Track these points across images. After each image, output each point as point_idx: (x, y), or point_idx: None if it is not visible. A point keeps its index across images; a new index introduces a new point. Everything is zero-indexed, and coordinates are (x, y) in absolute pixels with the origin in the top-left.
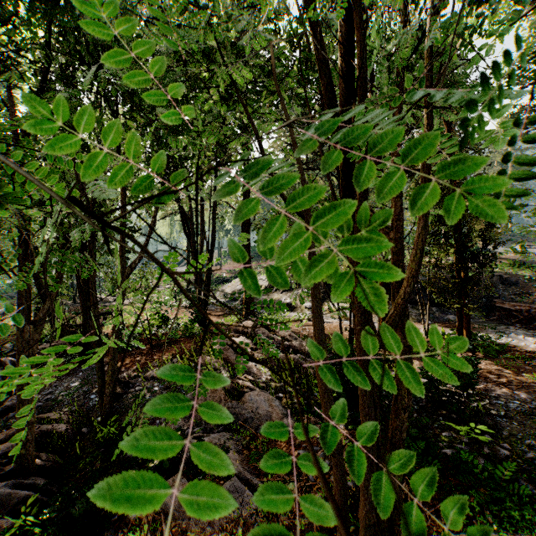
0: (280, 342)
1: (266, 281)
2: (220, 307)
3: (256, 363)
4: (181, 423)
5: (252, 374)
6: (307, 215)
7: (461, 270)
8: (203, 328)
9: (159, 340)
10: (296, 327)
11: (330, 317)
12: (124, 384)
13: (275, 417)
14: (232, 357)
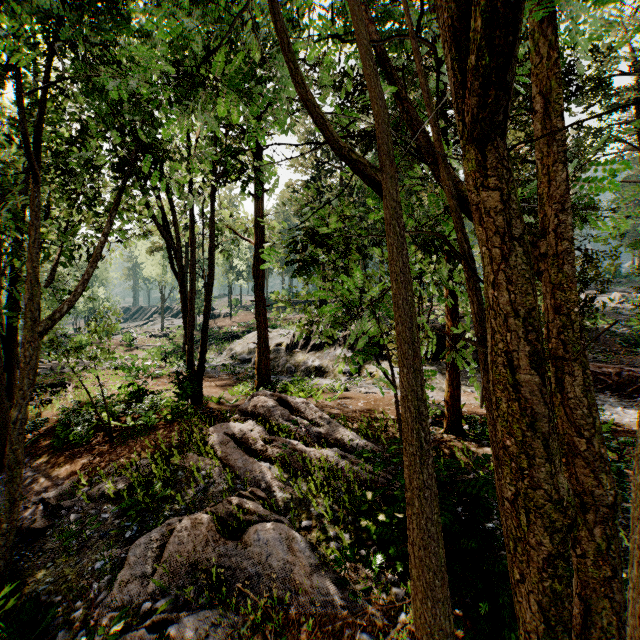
0: (307, 427)
1: (288, 337)
2: (226, 373)
3: (271, 464)
4: (134, 589)
5: (263, 484)
6: (378, 185)
7: None
8: (197, 406)
9: (126, 427)
10: (329, 400)
11: (372, 385)
12: (51, 511)
13: (299, 573)
14: (233, 455)
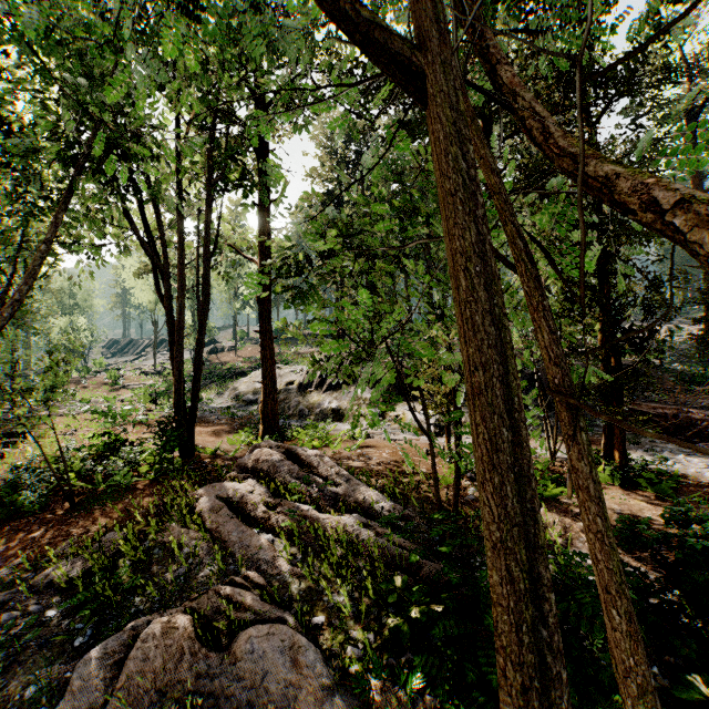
0: (321, 487)
1: (301, 375)
2: (227, 417)
3: (274, 536)
4: None
5: (264, 565)
6: (446, 64)
7: (612, 358)
8: (187, 459)
9: (94, 489)
10: (348, 450)
11: (399, 431)
12: None
13: (306, 699)
14: (227, 525)
